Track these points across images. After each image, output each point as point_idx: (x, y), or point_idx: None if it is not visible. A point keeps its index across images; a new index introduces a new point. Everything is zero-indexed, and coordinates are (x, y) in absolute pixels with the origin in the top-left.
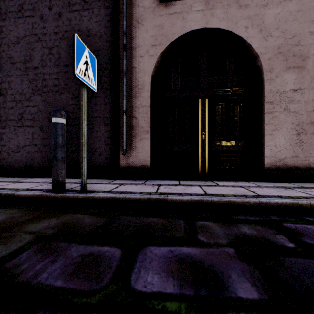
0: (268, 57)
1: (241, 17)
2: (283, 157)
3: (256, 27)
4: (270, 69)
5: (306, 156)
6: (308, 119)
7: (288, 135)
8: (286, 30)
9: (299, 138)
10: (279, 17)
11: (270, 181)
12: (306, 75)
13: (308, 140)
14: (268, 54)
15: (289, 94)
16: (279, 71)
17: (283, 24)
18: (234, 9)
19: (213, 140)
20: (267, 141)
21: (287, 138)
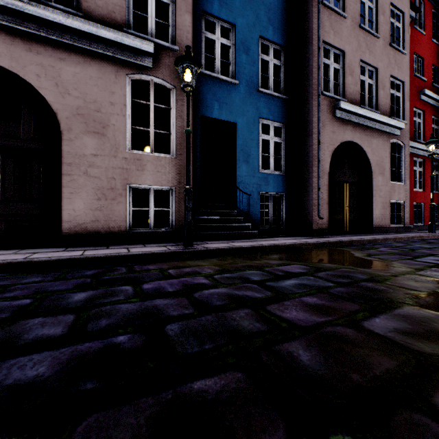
0: (66, 116)
1: (31, 62)
2: (84, 222)
3: (51, 79)
4: (68, 129)
5: (107, 220)
6: (109, 186)
7: (89, 199)
8: (87, 93)
9: (100, 203)
10: (79, 77)
11: (59, 247)
12: (107, 143)
13: (109, 205)
14: (66, 113)
15: (90, 158)
16: (79, 133)
17: (83, 86)
18: (21, 49)
19: (1, 201)
20: (64, 204)
21: (87, 203)
